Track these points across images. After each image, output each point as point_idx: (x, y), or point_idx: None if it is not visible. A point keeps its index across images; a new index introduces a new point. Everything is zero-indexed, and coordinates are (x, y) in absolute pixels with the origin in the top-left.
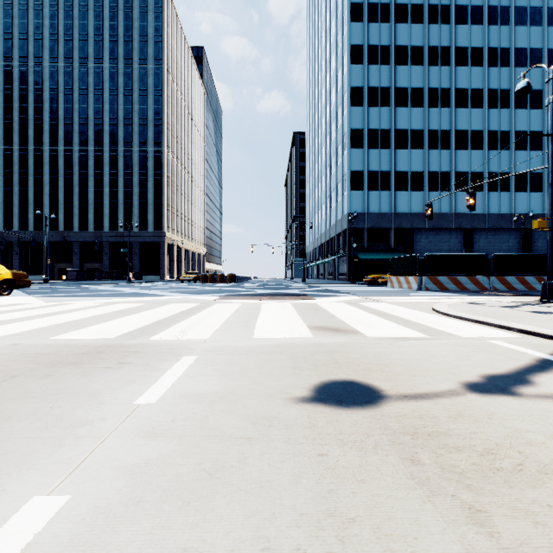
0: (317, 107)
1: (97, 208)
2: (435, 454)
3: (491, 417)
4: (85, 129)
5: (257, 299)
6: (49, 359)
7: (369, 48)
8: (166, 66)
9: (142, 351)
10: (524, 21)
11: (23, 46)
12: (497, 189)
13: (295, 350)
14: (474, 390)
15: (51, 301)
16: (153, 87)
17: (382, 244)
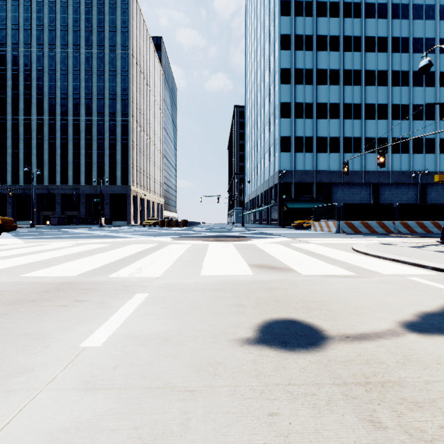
0: (253, 85)
1: (75, 166)
2: (395, 413)
3: (439, 362)
4: (66, 102)
5: (204, 240)
6: (12, 296)
7: (295, 37)
8: (131, 52)
9: (99, 288)
10: (421, 16)
11: (15, 34)
12: (398, 151)
13: (238, 287)
14: (412, 329)
15: (32, 243)
16: (121, 69)
17: (306, 196)
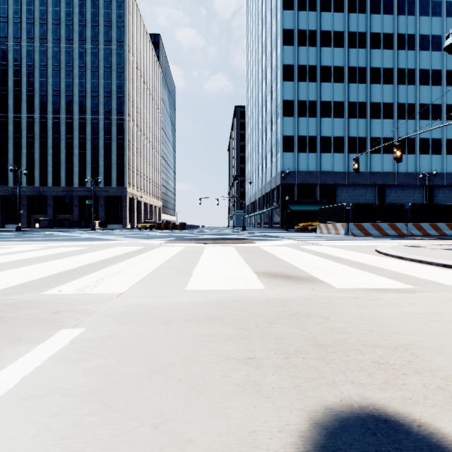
0: (255, 84)
1: (68, 167)
2: None
3: None
4: (58, 99)
5: (201, 243)
6: None
7: (299, 32)
8: (127, 48)
9: (6, 317)
10: (427, 12)
11: (4, 28)
12: (404, 152)
13: (244, 313)
14: None
15: None
16: (116, 65)
17: (309, 198)
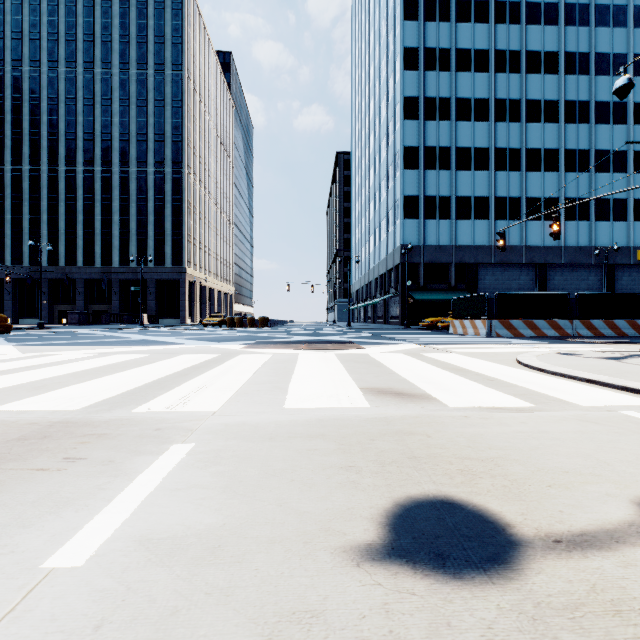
0: (364, 122)
1: (104, 239)
2: None
3: None
4: (91, 146)
5: (292, 348)
6: None
7: (425, 52)
8: (186, 73)
9: (112, 433)
10: (607, 21)
11: (17, 47)
12: (574, 218)
13: (346, 431)
14: None
15: (31, 352)
16: (171, 97)
17: (441, 282)
